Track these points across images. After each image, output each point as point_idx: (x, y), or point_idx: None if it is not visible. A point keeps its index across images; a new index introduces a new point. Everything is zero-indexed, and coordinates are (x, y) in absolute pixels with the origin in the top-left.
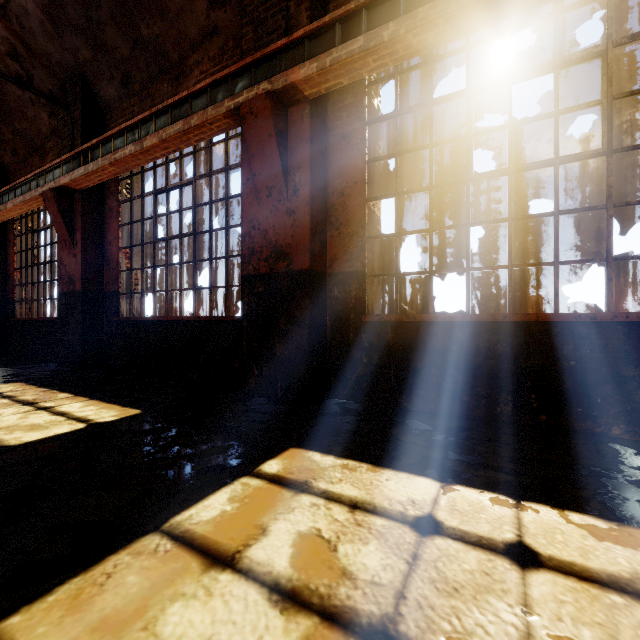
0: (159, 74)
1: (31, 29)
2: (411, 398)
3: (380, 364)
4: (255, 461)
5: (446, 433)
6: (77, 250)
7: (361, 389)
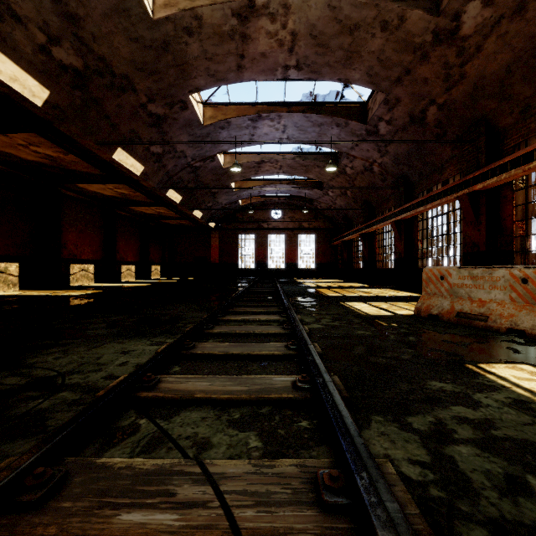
0: (433, 171)
1: (388, 167)
2: None
3: None
4: None
5: None
6: (402, 242)
7: None
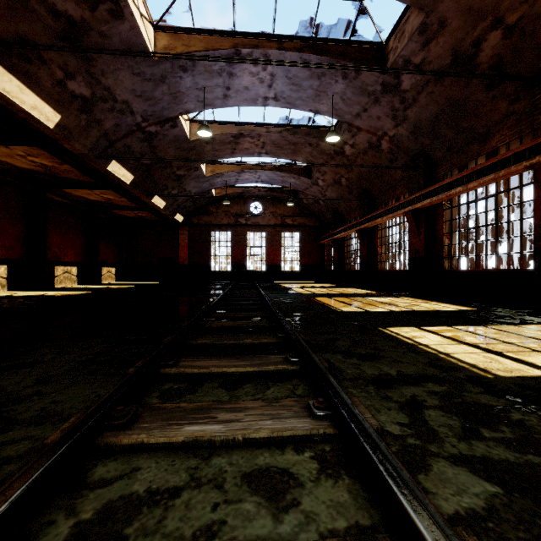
0: (471, 141)
1: (402, 141)
2: None
3: None
4: None
5: None
6: (421, 237)
7: None
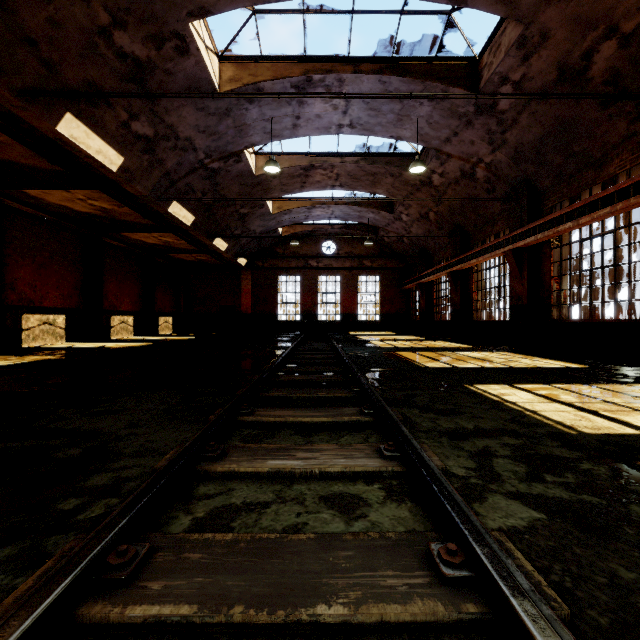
0: (584, 167)
1: (500, 168)
2: None
3: None
4: None
5: None
6: (524, 281)
7: None
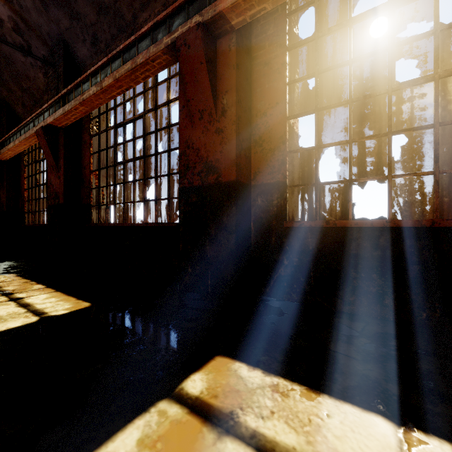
0: (118, 33)
1: (27, 7)
2: (330, 298)
3: (300, 266)
4: (178, 374)
5: (375, 341)
6: (60, 173)
7: (282, 288)
